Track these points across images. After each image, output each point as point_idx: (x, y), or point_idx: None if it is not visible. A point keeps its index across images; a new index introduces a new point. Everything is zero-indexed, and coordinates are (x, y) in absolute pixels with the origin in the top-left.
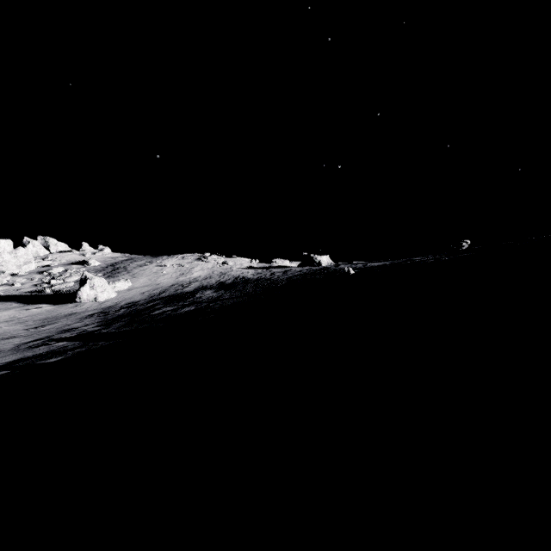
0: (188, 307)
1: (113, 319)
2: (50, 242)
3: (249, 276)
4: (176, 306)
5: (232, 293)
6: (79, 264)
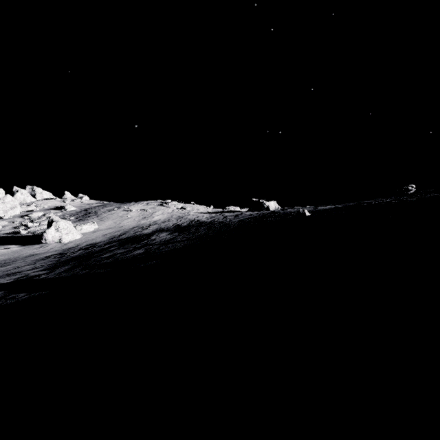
0: (139, 250)
1: (63, 262)
2: (36, 191)
3: (203, 220)
4: (128, 248)
5: (184, 235)
6: (57, 209)
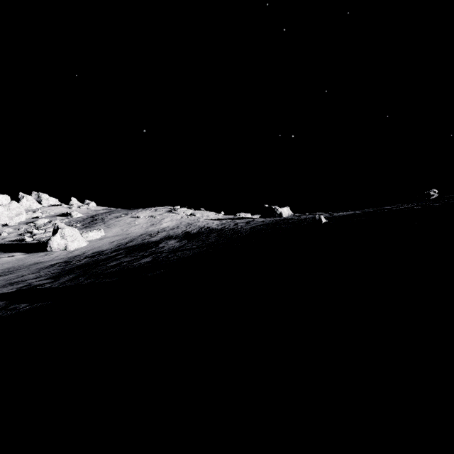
0: (146, 258)
1: (68, 271)
2: (42, 197)
3: (213, 226)
4: (135, 256)
5: (194, 243)
6: (64, 216)
